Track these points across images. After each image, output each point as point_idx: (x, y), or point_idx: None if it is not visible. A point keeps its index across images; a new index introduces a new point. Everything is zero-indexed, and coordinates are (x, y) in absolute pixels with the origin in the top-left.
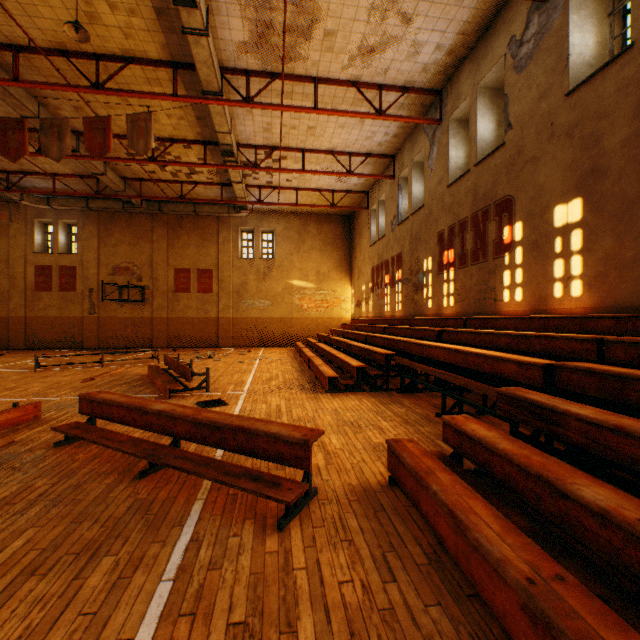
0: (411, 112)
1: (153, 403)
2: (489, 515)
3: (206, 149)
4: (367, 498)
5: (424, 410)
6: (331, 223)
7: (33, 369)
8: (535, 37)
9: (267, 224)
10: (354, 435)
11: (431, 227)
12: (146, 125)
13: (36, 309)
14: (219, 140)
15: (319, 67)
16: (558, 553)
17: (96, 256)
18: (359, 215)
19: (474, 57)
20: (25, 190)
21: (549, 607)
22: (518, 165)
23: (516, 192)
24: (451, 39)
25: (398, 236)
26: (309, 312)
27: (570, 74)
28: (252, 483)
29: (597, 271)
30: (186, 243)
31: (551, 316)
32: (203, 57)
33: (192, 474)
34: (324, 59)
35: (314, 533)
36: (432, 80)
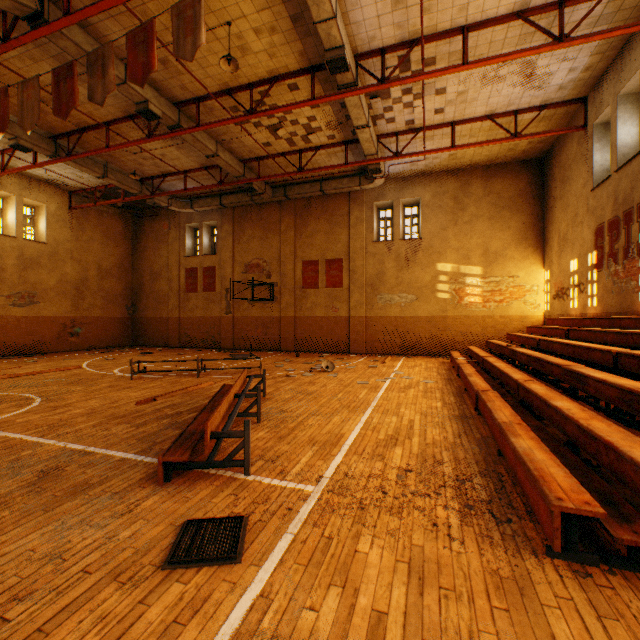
0: None
1: None
2: None
3: (313, 78)
4: None
5: None
6: (507, 176)
7: (137, 374)
8: None
9: (410, 193)
10: None
11: None
12: (194, 12)
13: (186, 310)
14: (322, 42)
15: None
16: None
17: (231, 255)
18: (561, 149)
19: None
20: (164, 193)
21: None
22: None
23: None
24: None
25: None
26: (471, 309)
27: None
28: None
29: None
30: (313, 231)
31: None
32: None
33: None
34: None
35: None
36: None
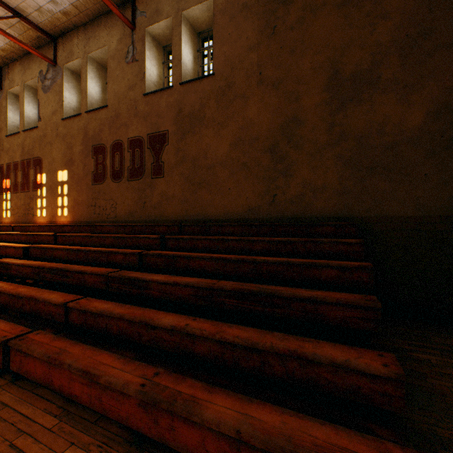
0: None
1: None
2: None
3: None
4: None
5: None
6: None
7: None
8: (52, 80)
9: None
10: None
11: None
12: None
13: None
14: None
15: None
16: None
17: None
18: None
19: (23, 64)
20: None
21: None
22: (45, 143)
23: (44, 157)
24: (2, 44)
25: None
26: None
27: (65, 110)
28: None
29: (72, 205)
30: None
31: (52, 225)
32: None
33: None
34: None
35: None
36: None
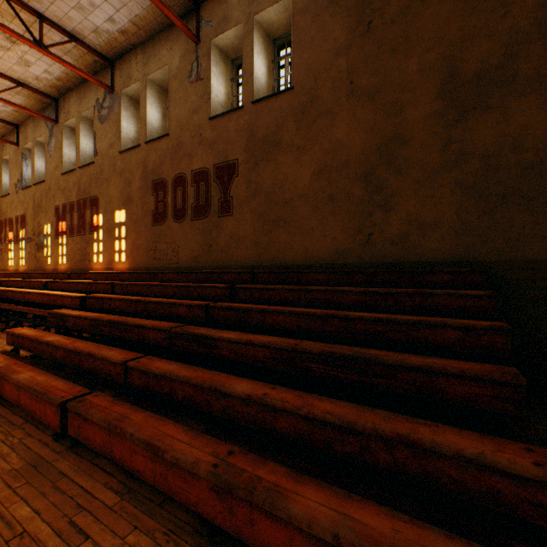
0: (31, 101)
1: None
2: (3, 358)
3: None
4: None
5: None
6: None
7: None
8: (109, 109)
9: None
10: None
11: (51, 200)
12: None
13: None
14: None
15: None
16: (36, 364)
17: None
18: None
19: (79, 93)
20: None
21: (2, 369)
22: (101, 180)
23: (100, 196)
24: (58, 73)
25: (23, 199)
26: None
27: (122, 142)
28: None
29: (131, 249)
30: None
31: (110, 272)
32: None
33: None
34: None
35: None
36: (48, 89)
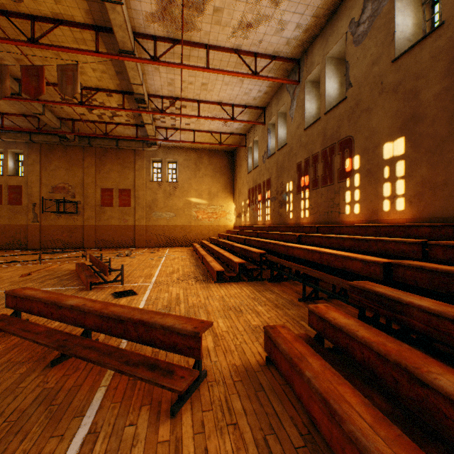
0: (277, 75)
1: (68, 298)
2: (359, 403)
3: (124, 97)
4: (249, 378)
5: (289, 296)
6: (219, 157)
7: None
8: (369, 19)
9: (172, 156)
10: (237, 319)
11: (292, 159)
12: (73, 74)
13: None
14: (134, 90)
15: (210, 36)
16: (420, 437)
17: (38, 178)
18: (239, 151)
19: (324, 35)
20: None
21: None
22: (356, 113)
23: (355, 133)
24: (307, 20)
25: (268, 166)
26: (203, 221)
27: (395, 46)
28: (149, 372)
29: (416, 191)
30: (110, 169)
31: (382, 225)
32: (119, 22)
33: (96, 364)
34: (214, 30)
35: (203, 418)
36: (293, 51)
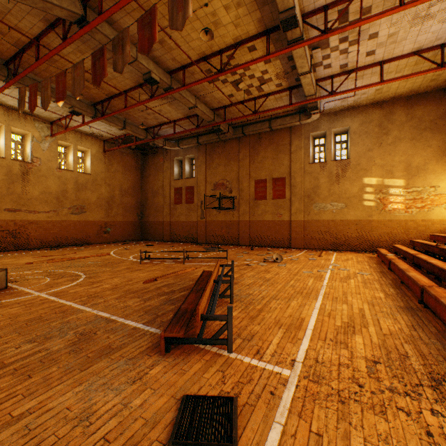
0: None
1: None
2: None
3: (268, 39)
4: None
5: None
6: (428, 103)
7: (144, 260)
8: None
9: (340, 124)
10: None
11: None
12: None
13: (174, 216)
14: (277, 6)
15: None
16: None
17: (204, 177)
18: None
19: None
20: (161, 136)
21: None
22: None
23: None
24: None
25: None
26: (394, 214)
27: None
28: None
29: None
30: (263, 157)
31: None
32: None
33: None
34: None
35: None
36: None
